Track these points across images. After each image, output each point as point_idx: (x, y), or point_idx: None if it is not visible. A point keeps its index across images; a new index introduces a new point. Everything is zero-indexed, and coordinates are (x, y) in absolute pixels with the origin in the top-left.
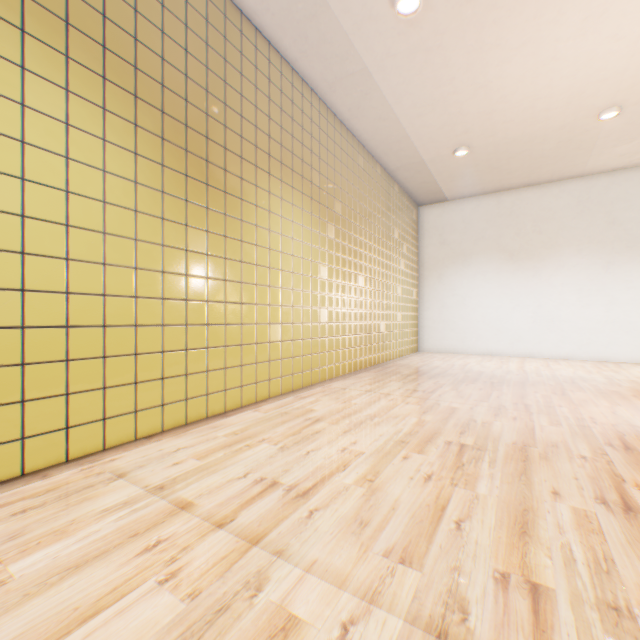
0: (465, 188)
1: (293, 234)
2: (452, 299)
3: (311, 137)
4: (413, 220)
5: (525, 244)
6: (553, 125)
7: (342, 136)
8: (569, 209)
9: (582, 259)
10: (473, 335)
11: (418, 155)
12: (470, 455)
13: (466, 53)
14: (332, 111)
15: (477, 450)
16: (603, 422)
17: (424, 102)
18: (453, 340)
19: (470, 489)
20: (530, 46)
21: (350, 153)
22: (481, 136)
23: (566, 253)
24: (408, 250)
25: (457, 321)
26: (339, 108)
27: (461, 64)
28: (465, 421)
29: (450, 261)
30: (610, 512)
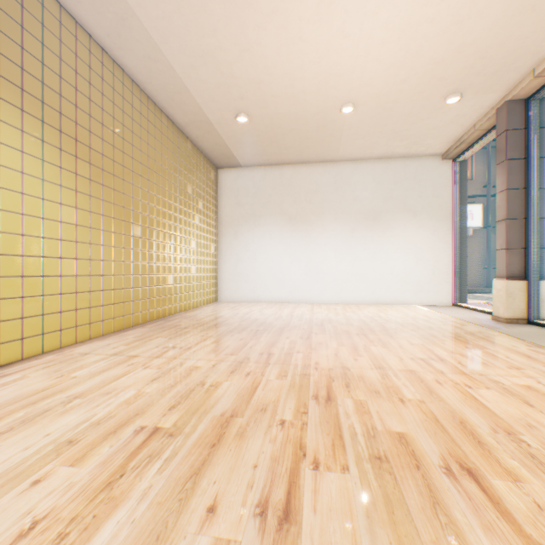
0: (254, 157)
1: (1, 159)
2: (246, 254)
3: (44, 46)
4: (212, 180)
5: (300, 210)
6: (311, 109)
7: (106, 66)
8: (330, 186)
9: (338, 225)
10: (263, 285)
11: (204, 113)
12: (150, 451)
13: (222, 3)
14: (87, 30)
15: (168, 437)
16: (324, 367)
17: (194, 51)
18: (247, 290)
19: (81, 544)
20: (280, 17)
21: (120, 89)
22: (257, 106)
23: (328, 220)
24: (205, 207)
25: (250, 273)
26: (95, 29)
27: (220, 15)
28: (192, 386)
29: (245, 220)
30: (261, 535)
